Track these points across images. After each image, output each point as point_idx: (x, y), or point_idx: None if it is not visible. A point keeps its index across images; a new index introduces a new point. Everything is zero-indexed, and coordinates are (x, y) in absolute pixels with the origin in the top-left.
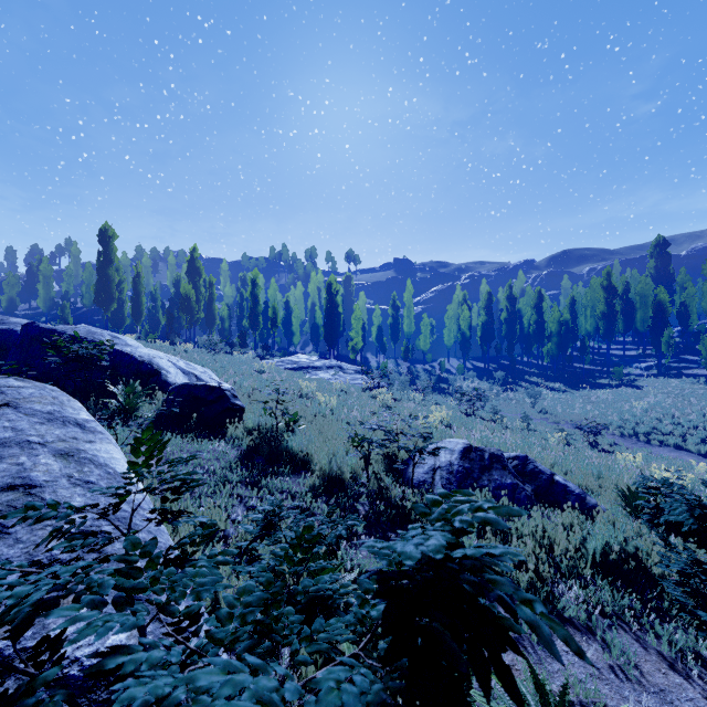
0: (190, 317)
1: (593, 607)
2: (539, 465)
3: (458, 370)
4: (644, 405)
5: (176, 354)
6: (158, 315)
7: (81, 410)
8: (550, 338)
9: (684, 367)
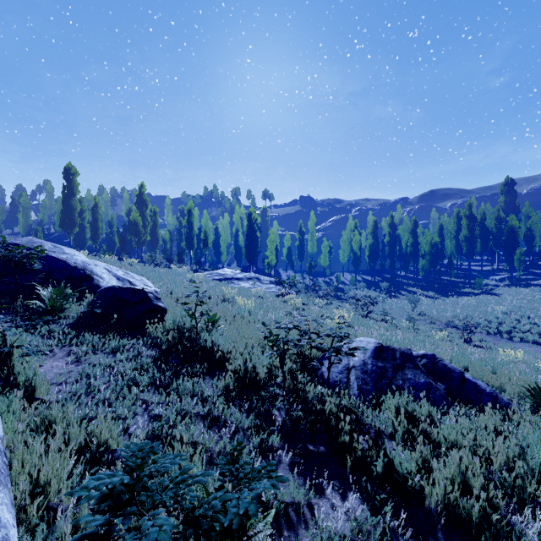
0: (138, 239)
1: None
2: (448, 363)
3: (351, 282)
4: (504, 309)
5: (121, 266)
6: (114, 238)
7: None
8: (424, 256)
9: (531, 279)
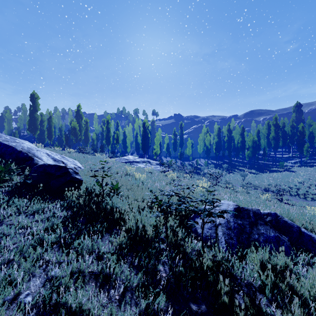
0: (76, 138)
1: None
2: (287, 220)
3: (205, 164)
4: (299, 180)
5: (62, 153)
6: (62, 138)
7: None
8: (248, 149)
9: (313, 162)
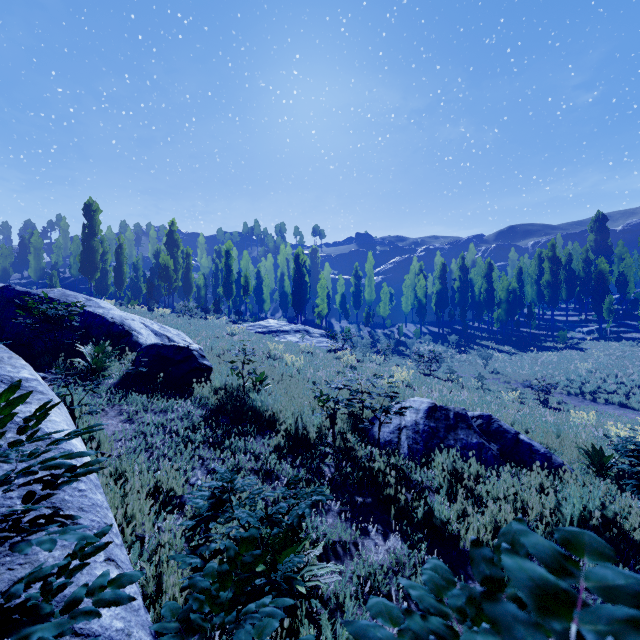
0: (168, 285)
1: None
2: (503, 424)
3: (415, 334)
4: (589, 366)
5: (152, 318)
6: (140, 284)
7: (23, 368)
8: (500, 305)
9: (623, 331)
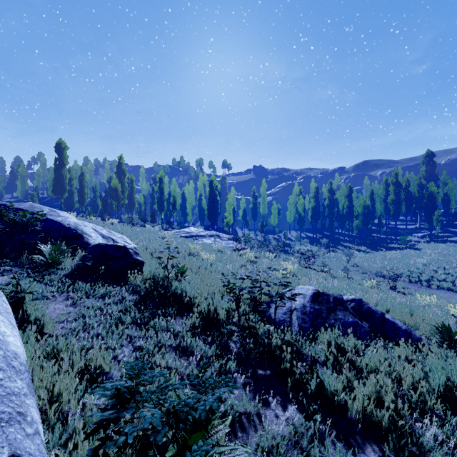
0: (117, 202)
1: (451, 446)
2: (372, 306)
3: (297, 238)
4: (424, 261)
5: (104, 225)
6: (97, 202)
7: None
8: (357, 217)
9: (447, 236)
